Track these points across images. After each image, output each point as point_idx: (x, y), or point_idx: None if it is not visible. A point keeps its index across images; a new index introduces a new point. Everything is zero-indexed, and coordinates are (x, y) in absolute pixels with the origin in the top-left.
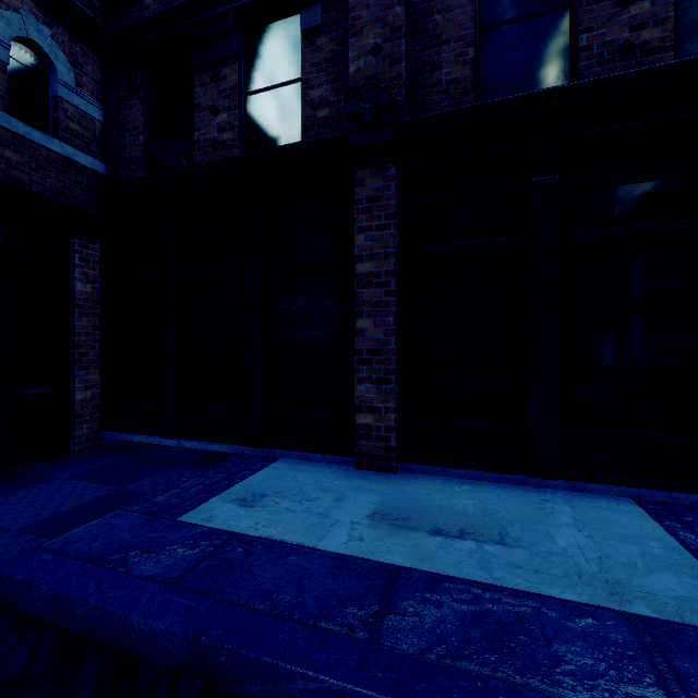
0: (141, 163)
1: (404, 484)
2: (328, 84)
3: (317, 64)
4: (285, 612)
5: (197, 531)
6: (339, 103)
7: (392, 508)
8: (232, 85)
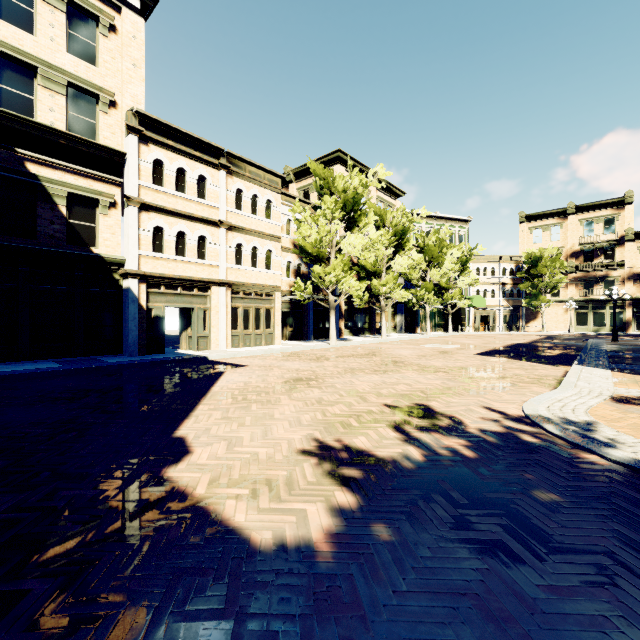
0: None
1: None
2: None
3: None
4: None
5: None
6: None
7: None
8: None
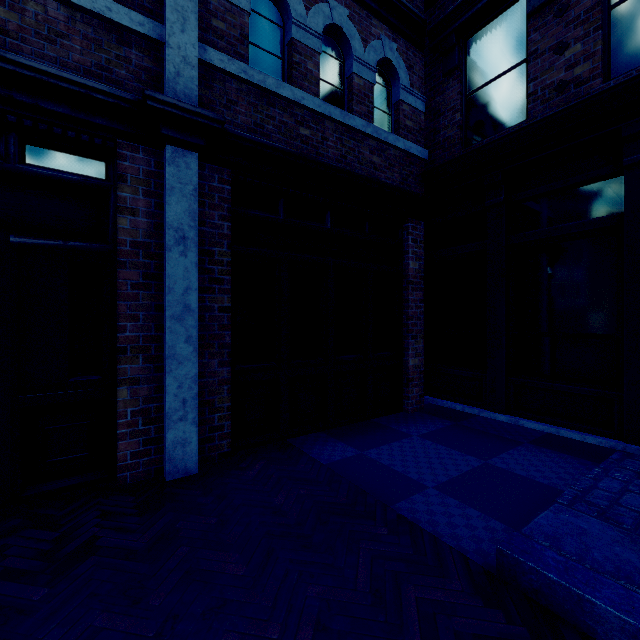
0: (457, 140)
1: None
2: None
3: None
4: None
5: None
6: None
7: None
8: (590, 5)
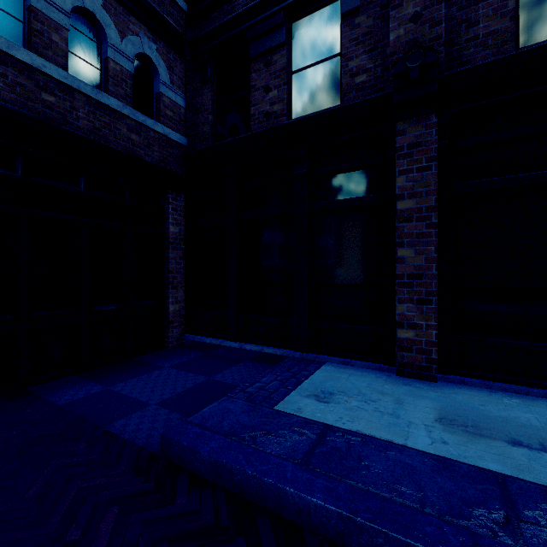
0: (210, 135)
1: (451, 393)
2: (365, 54)
3: (355, 39)
4: (416, 504)
5: (296, 420)
6: (376, 68)
7: (454, 415)
8: (281, 67)
